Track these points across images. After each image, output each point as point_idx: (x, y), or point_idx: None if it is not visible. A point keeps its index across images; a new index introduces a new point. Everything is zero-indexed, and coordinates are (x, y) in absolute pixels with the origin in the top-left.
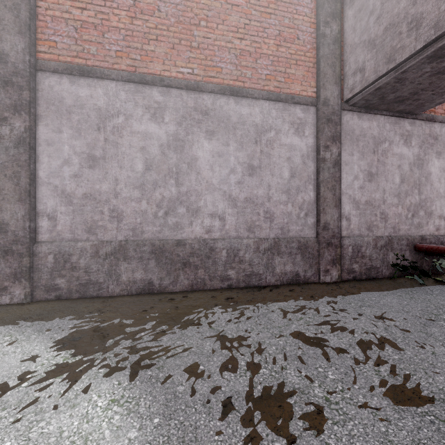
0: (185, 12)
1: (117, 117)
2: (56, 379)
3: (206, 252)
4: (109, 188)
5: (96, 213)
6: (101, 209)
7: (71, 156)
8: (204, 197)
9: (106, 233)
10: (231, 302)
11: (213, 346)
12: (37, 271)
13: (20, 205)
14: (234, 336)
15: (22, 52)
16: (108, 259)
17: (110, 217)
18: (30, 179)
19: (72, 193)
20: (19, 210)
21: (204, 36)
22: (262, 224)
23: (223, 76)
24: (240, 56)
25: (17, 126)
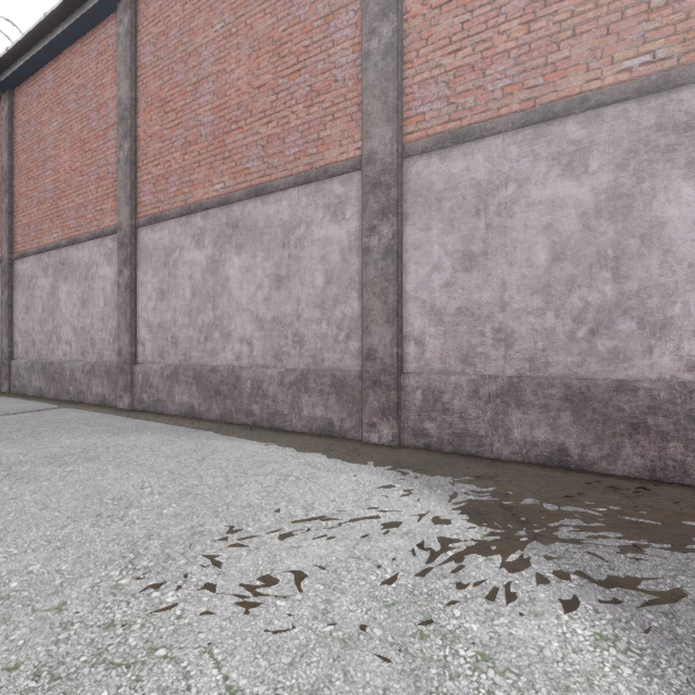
0: None
1: (505, 187)
2: (487, 562)
3: (688, 409)
4: (492, 298)
5: (474, 335)
6: (480, 329)
7: (441, 259)
8: (683, 298)
9: (487, 364)
10: None
11: None
12: (404, 409)
13: (388, 327)
14: None
15: (390, 143)
16: (491, 402)
17: (494, 341)
18: (398, 294)
19: (443, 309)
20: (386, 333)
21: None
22: None
23: None
24: None
25: (385, 233)
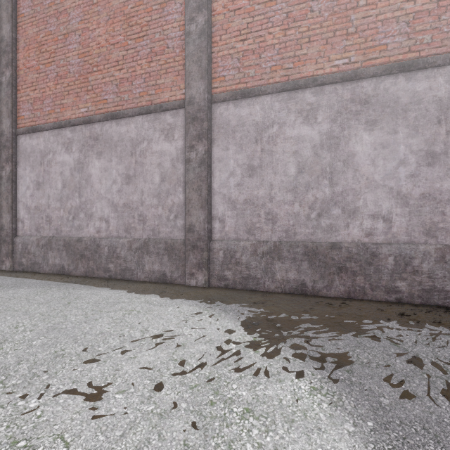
0: (340, 0)
1: (272, 127)
2: (255, 353)
3: (366, 258)
4: (265, 193)
5: (254, 216)
6: (258, 213)
7: (235, 169)
8: (363, 196)
9: (262, 234)
10: (408, 320)
11: (406, 366)
12: (212, 263)
13: (202, 211)
14: (433, 362)
15: (203, 92)
16: (264, 257)
17: (266, 220)
18: (208, 190)
19: (236, 200)
20: (201, 215)
21: (363, 16)
22: (449, 226)
23: (388, 53)
24: (414, 21)
25: (200, 150)
